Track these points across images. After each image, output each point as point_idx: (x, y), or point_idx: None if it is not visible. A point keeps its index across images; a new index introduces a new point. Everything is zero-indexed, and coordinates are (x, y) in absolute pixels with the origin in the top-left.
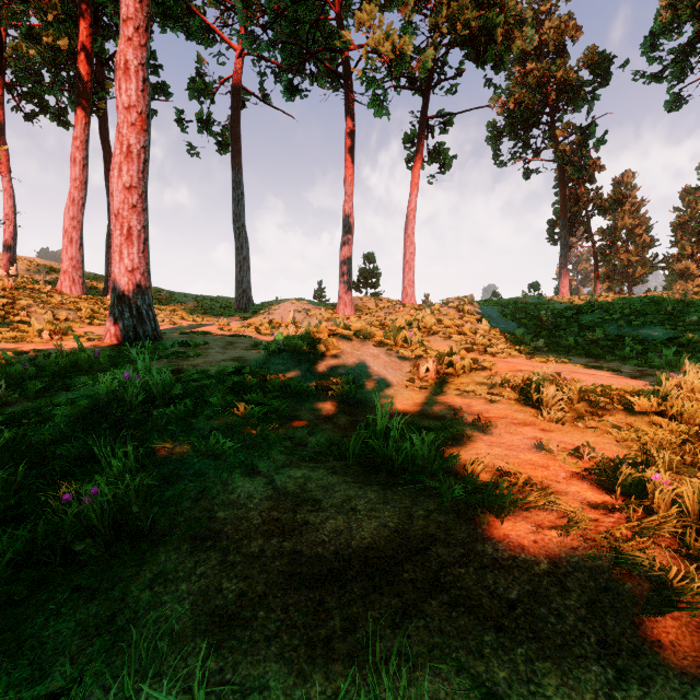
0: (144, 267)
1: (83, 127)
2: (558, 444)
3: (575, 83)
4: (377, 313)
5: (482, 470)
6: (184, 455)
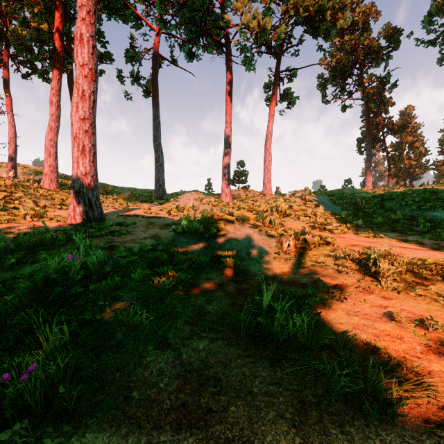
0: (93, 172)
1: (57, 81)
2: (401, 312)
3: (376, 48)
4: (247, 200)
5: (353, 346)
6: (110, 325)
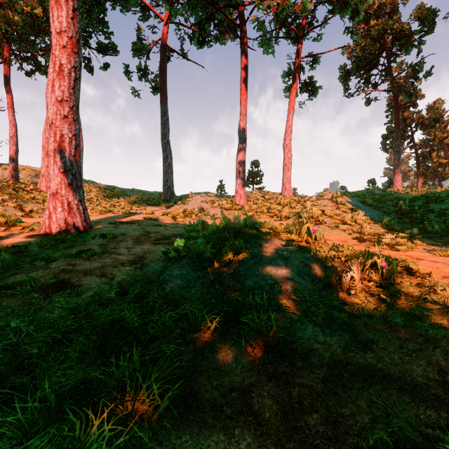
0: (76, 169)
1: None
2: None
3: (408, 32)
4: (264, 203)
5: None
6: None
